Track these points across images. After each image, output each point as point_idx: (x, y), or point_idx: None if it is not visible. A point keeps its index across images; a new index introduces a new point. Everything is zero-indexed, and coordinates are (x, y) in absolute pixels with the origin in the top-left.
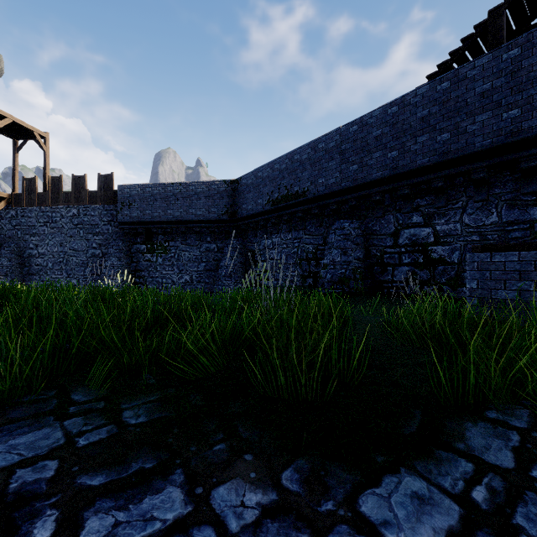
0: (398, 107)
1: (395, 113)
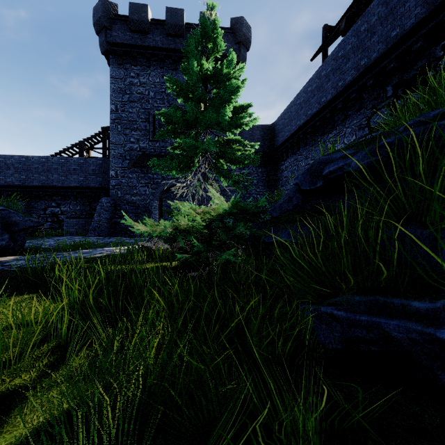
0: (45, 160)
1: (44, 162)
